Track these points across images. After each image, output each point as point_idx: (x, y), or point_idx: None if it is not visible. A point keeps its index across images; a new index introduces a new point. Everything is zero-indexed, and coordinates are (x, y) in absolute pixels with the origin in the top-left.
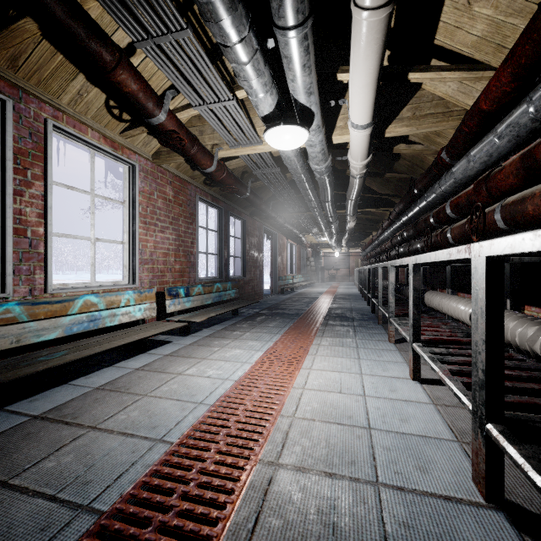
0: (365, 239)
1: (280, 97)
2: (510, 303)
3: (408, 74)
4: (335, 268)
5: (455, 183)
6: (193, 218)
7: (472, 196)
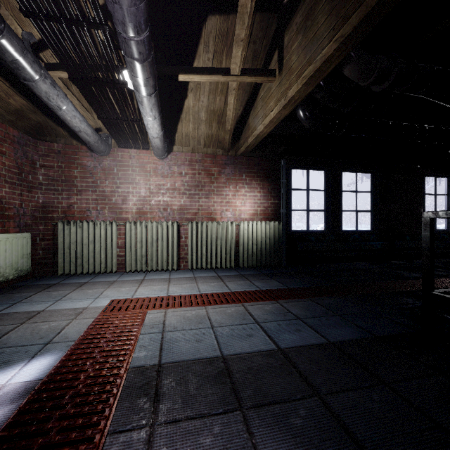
0: None
1: None
2: None
3: None
4: None
5: None
6: (420, 190)
7: None
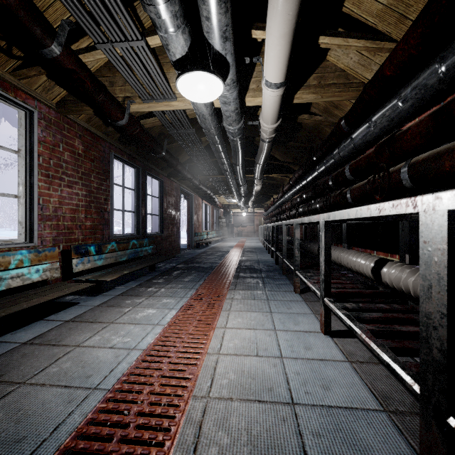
0: (267, 201)
1: (193, 41)
2: (409, 257)
3: (319, 38)
4: (242, 225)
5: (353, 148)
6: (108, 175)
7: (374, 159)
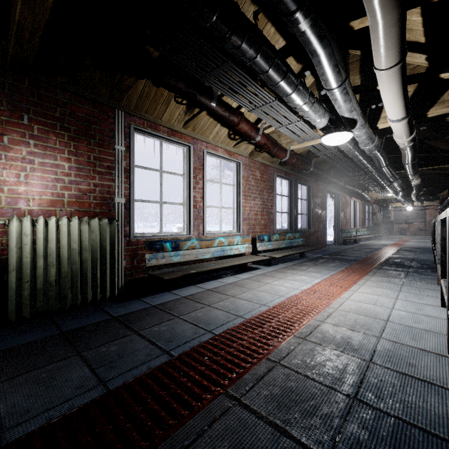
0: (442, 192)
1: (331, 115)
2: None
3: (439, 75)
4: (406, 222)
5: None
6: (272, 189)
7: None
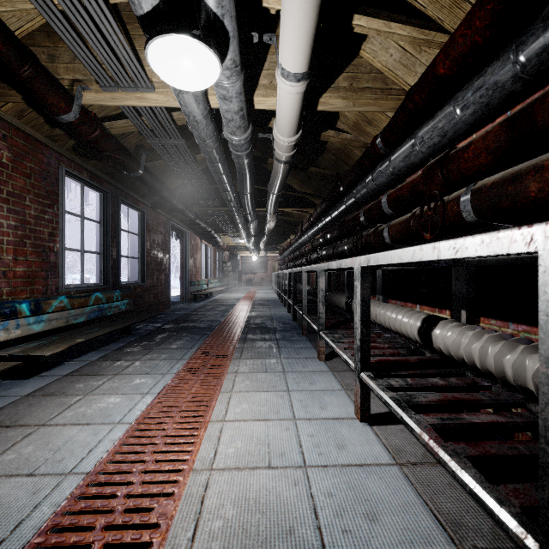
0: (283, 243)
1: None
2: (466, 314)
3: (353, 17)
4: (252, 272)
5: (392, 174)
6: (55, 199)
7: (420, 185)
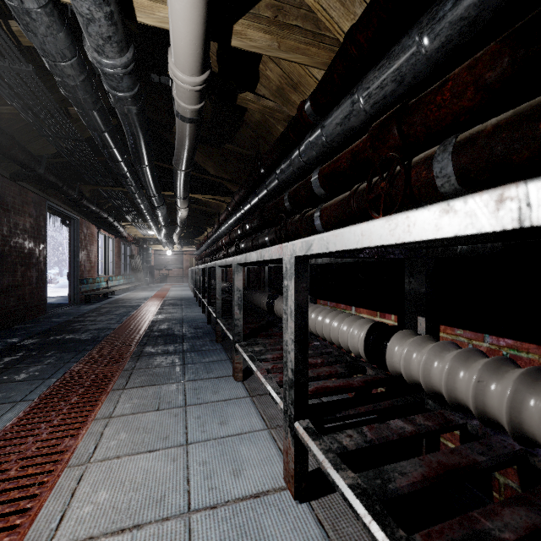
0: (200, 237)
1: None
2: (425, 322)
3: None
4: (167, 268)
5: (324, 145)
6: None
7: (366, 152)
